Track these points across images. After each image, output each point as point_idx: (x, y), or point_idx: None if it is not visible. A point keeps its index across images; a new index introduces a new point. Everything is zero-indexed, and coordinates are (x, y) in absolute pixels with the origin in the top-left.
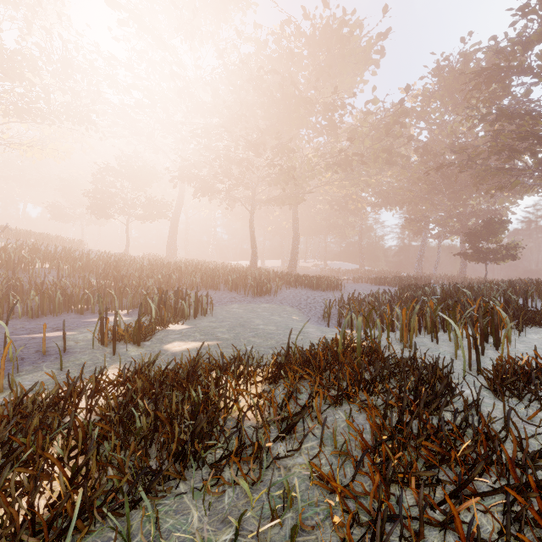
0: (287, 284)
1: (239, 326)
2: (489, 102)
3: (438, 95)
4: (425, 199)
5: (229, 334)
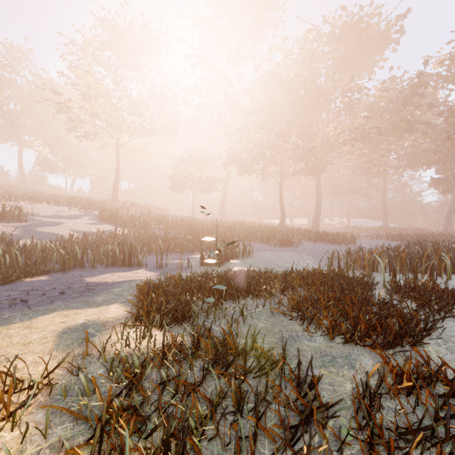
0: (308, 239)
1: (269, 263)
2: None
3: None
4: (454, 158)
5: (263, 266)
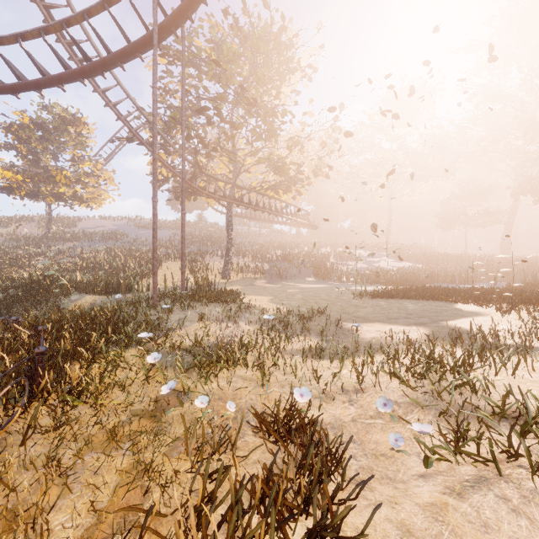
0: None
1: None
2: None
3: None
4: None
5: None
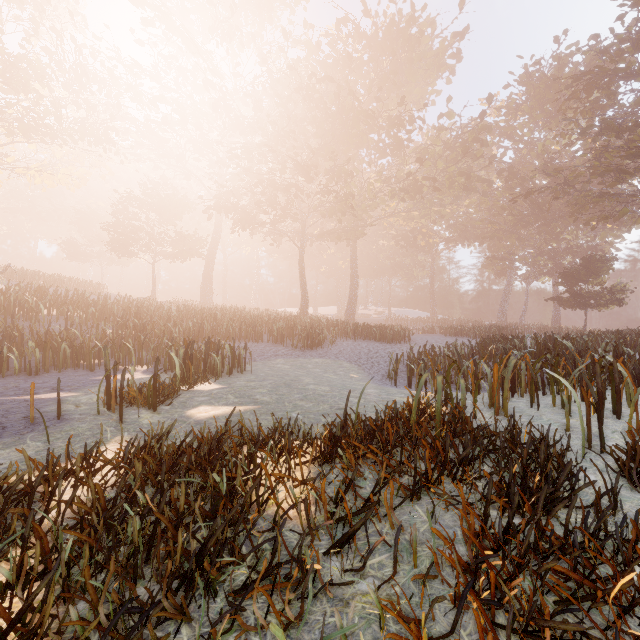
0: (344, 334)
1: (283, 386)
2: (589, 114)
3: (526, 107)
4: (510, 233)
5: (271, 397)
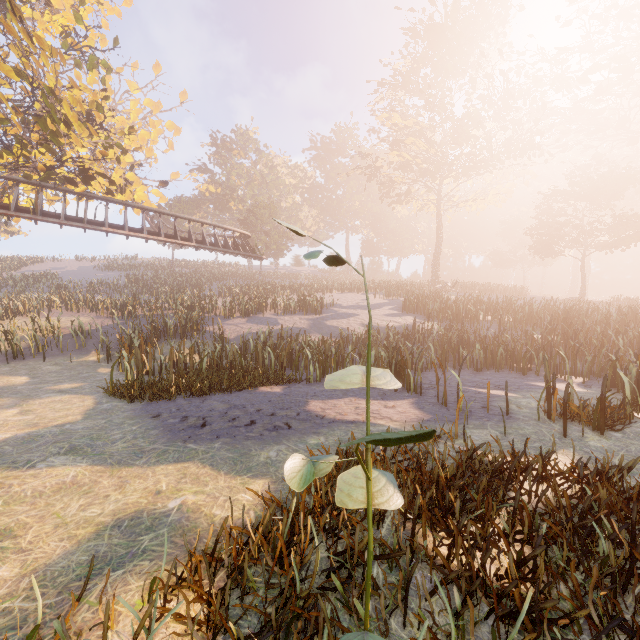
0: None
1: None
2: None
3: None
4: None
5: None
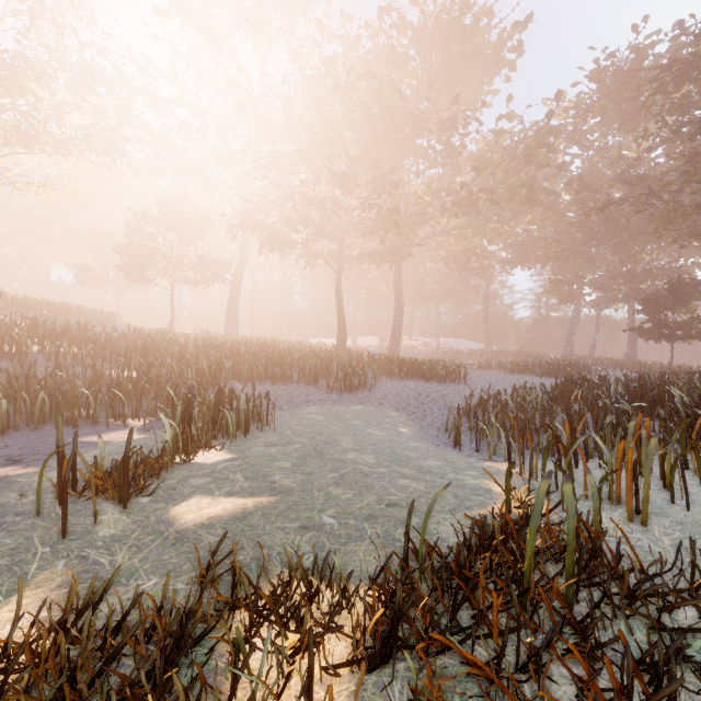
0: (388, 372)
1: (313, 455)
2: (679, 111)
3: (598, 107)
4: (579, 253)
5: (295, 477)
